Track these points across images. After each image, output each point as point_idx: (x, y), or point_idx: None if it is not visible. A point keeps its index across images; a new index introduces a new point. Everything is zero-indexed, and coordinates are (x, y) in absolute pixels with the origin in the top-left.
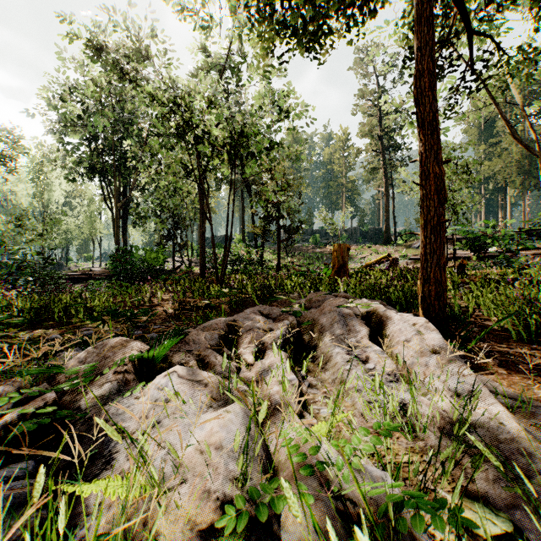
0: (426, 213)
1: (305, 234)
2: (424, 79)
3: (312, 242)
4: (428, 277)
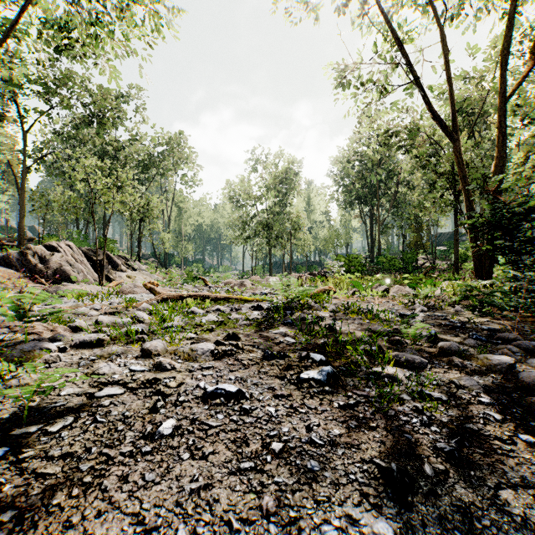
0: None
1: None
2: None
3: None
4: None
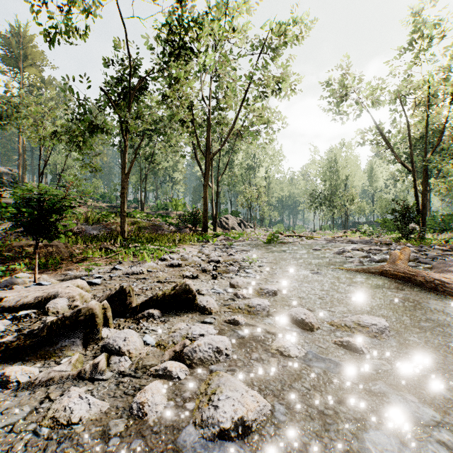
0: None
1: None
2: None
3: None
4: None
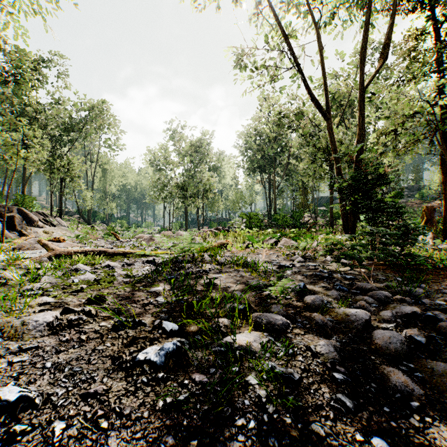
0: (444, 202)
1: (410, 190)
2: (443, 158)
3: (417, 197)
4: (444, 223)
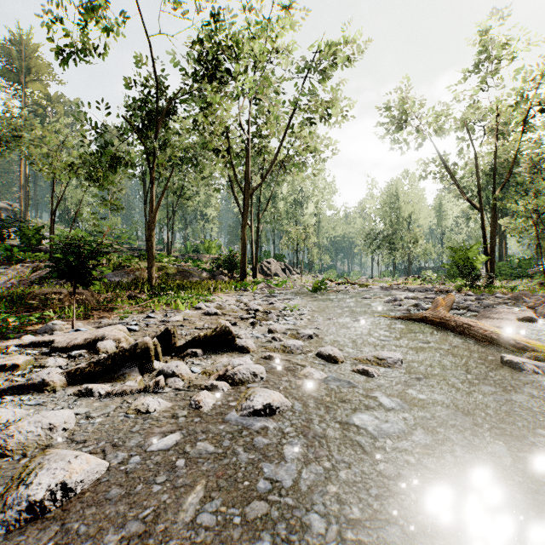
0: None
1: None
2: None
3: None
4: None
